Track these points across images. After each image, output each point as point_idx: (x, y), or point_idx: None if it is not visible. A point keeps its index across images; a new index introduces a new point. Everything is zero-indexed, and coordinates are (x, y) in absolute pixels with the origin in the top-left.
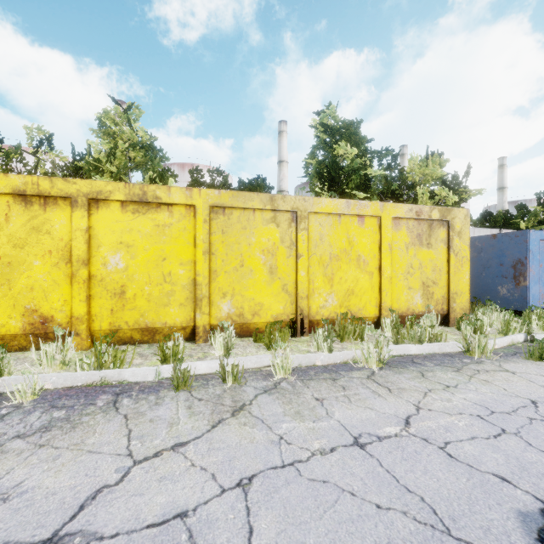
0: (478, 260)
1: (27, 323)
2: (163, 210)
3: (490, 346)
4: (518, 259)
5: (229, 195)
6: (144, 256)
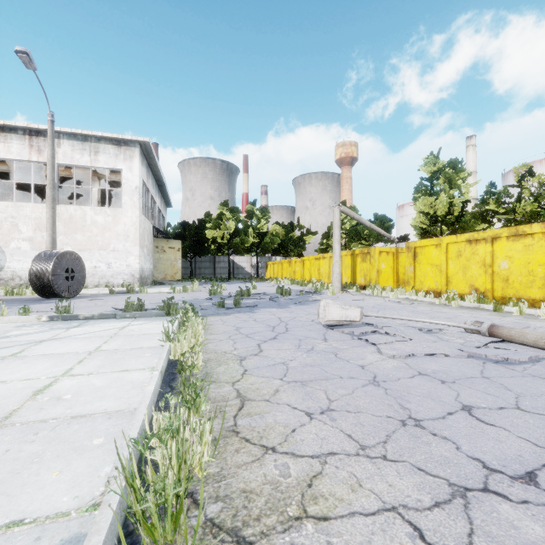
0: None
1: (470, 290)
2: (528, 237)
3: None
4: None
5: None
6: (517, 262)
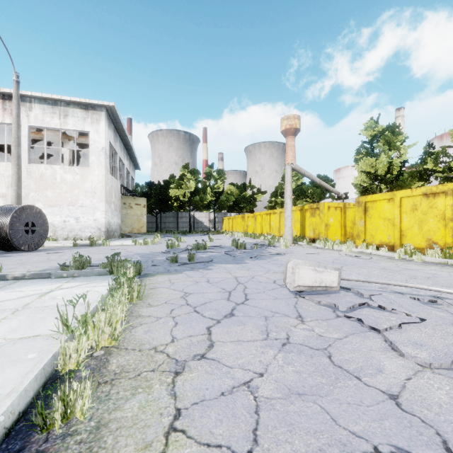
0: None
1: (427, 244)
2: None
3: None
4: None
5: None
6: None
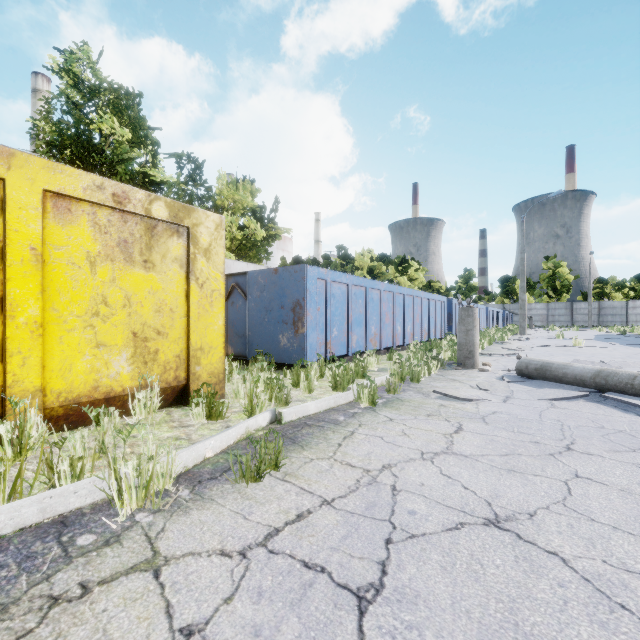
0: (261, 301)
1: None
2: None
3: (173, 470)
4: (298, 300)
5: None
6: None
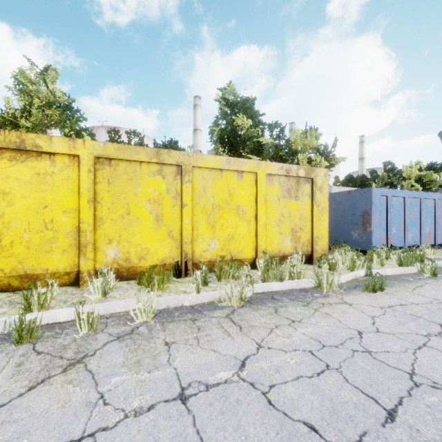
0: (338, 211)
1: None
2: (44, 159)
3: (336, 281)
4: (366, 210)
5: (114, 148)
6: (22, 203)
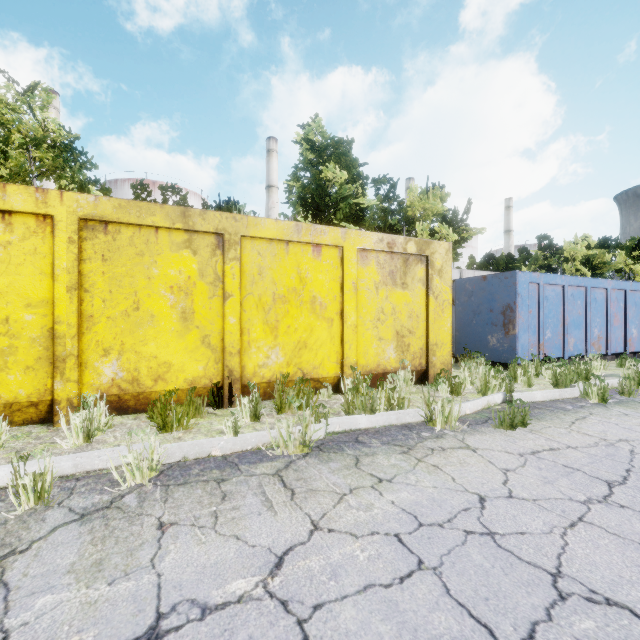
0: (468, 305)
1: None
2: None
3: (456, 413)
4: (508, 304)
5: (113, 205)
6: None
